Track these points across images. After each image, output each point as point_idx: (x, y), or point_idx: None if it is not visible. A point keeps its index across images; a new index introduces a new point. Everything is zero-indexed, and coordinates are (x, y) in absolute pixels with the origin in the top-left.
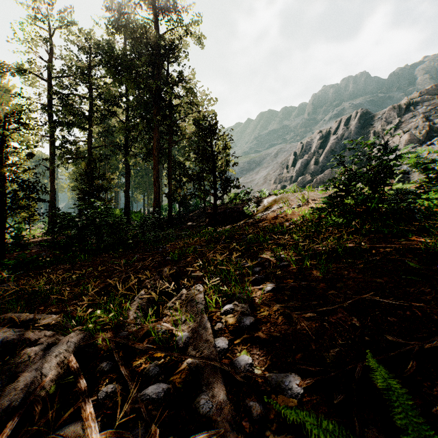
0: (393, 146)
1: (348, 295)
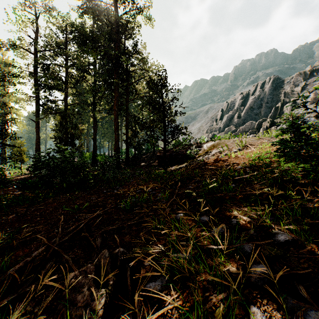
0: None
1: None
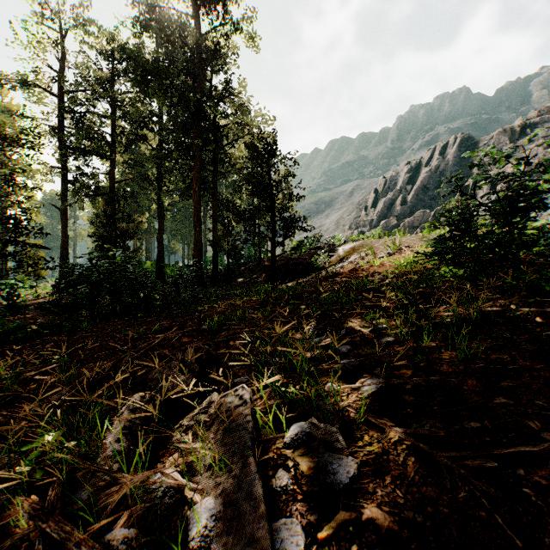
0: (544, 158)
1: (544, 412)
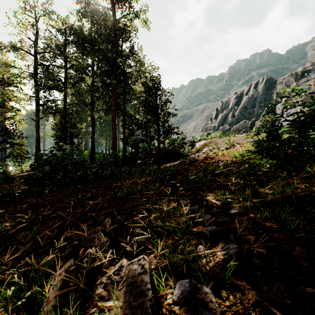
0: None
1: None
